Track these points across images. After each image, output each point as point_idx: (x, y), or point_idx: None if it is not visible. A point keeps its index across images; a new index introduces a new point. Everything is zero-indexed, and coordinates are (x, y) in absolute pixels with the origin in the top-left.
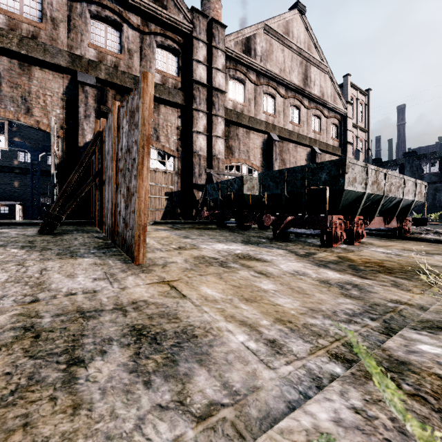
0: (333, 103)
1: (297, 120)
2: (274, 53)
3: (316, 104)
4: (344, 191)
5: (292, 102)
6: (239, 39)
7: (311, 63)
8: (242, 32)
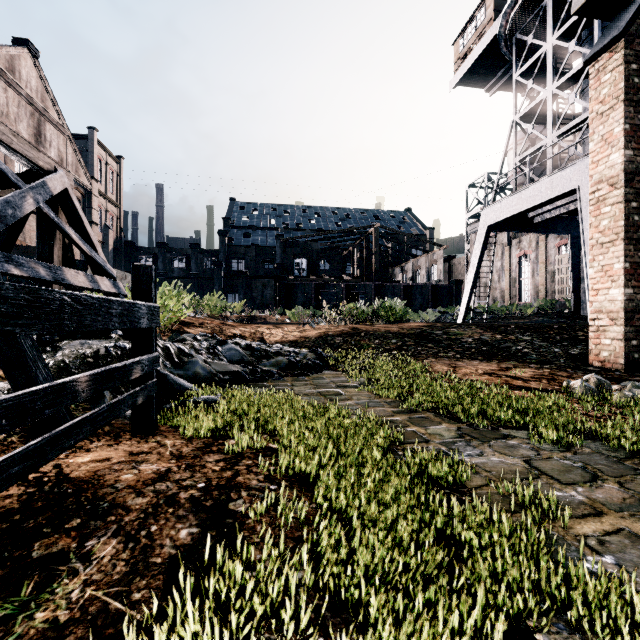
0: (76, 173)
1: None
2: None
3: None
4: None
5: None
6: None
7: (46, 119)
8: None
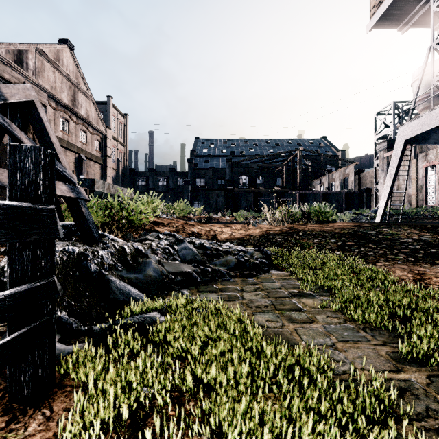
0: (97, 124)
1: (66, 130)
2: (46, 72)
3: (83, 122)
4: (95, 191)
5: (62, 115)
6: (11, 49)
7: (79, 89)
8: (15, 45)
